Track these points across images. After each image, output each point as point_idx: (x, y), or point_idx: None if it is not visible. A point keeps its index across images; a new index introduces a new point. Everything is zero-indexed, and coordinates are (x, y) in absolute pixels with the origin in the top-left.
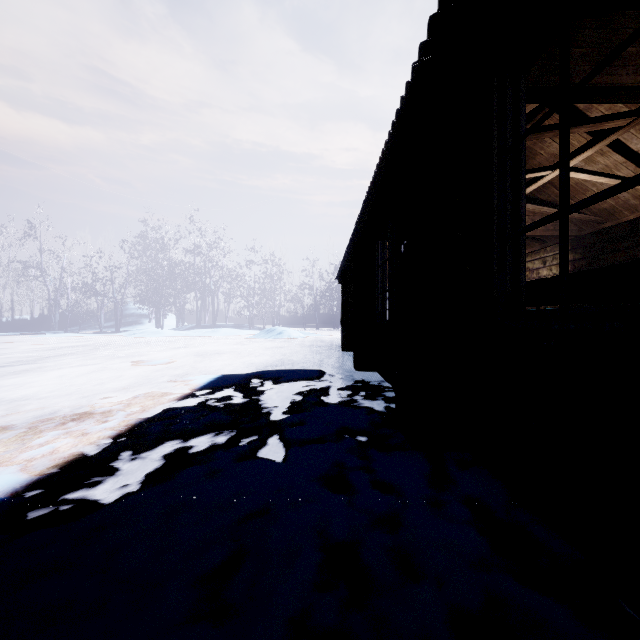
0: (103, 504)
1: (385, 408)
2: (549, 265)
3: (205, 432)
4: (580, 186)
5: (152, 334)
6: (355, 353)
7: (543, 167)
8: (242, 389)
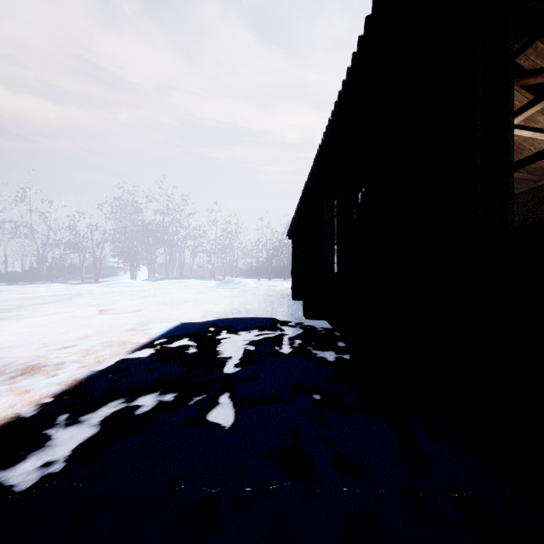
0: (12, 494)
1: (337, 359)
2: None
3: (154, 388)
4: (518, 146)
5: (126, 284)
6: (305, 303)
7: None
8: (198, 338)
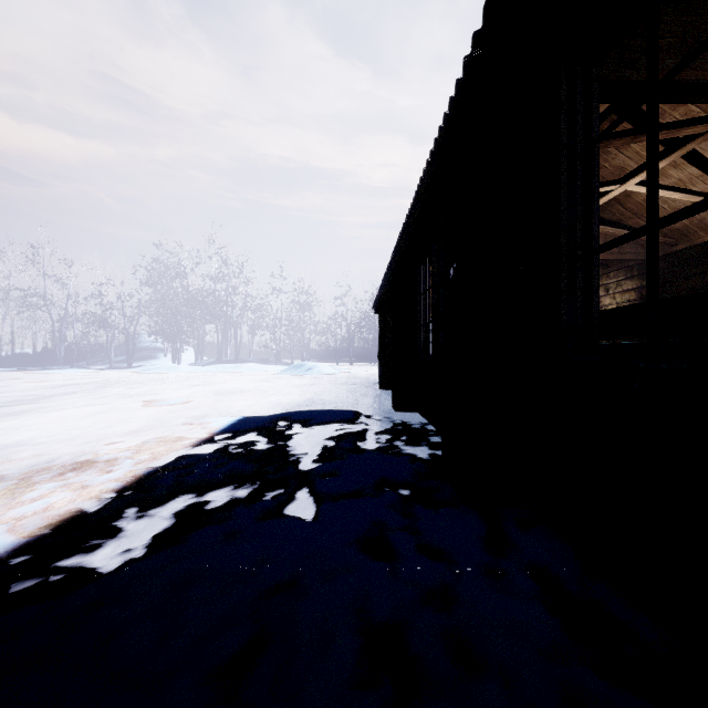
0: (101, 574)
1: (430, 455)
2: (612, 293)
3: (224, 484)
4: None
5: (168, 370)
6: (394, 392)
7: (609, 181)
8: (267, 433)
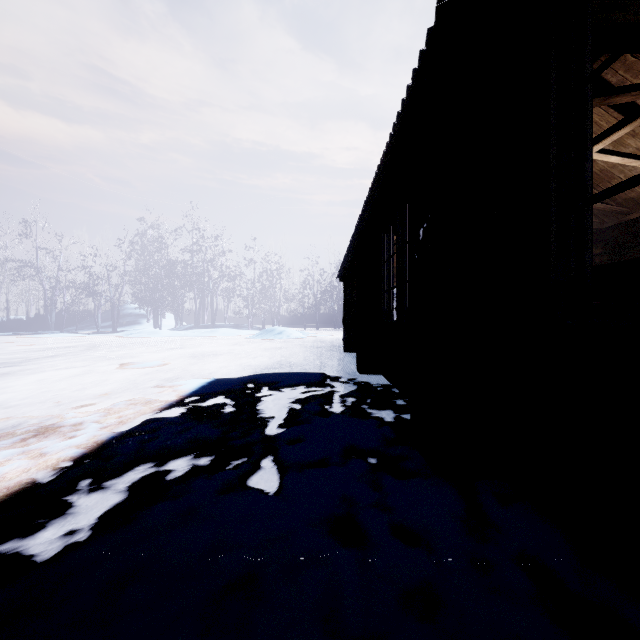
0: (34, 564)
1: (396, 419)
2: None
3: (186, 451)
4: (605, 173)
5: (149, 334)
6: (359, 355)
7: None
8: (235, 396)
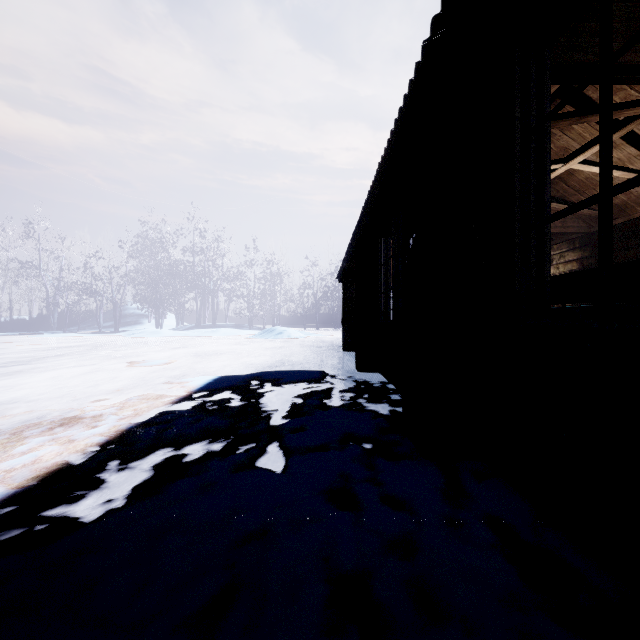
0: (83, 523)
1: (390, 412)
2: (556, 263)
3: (200, 439)
4: (590, 181)
5: (151, 334)
6: (357, 354)
7: (554, 160)
8: (241, 391)
